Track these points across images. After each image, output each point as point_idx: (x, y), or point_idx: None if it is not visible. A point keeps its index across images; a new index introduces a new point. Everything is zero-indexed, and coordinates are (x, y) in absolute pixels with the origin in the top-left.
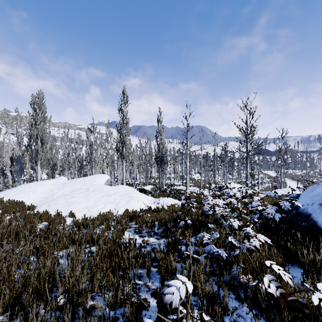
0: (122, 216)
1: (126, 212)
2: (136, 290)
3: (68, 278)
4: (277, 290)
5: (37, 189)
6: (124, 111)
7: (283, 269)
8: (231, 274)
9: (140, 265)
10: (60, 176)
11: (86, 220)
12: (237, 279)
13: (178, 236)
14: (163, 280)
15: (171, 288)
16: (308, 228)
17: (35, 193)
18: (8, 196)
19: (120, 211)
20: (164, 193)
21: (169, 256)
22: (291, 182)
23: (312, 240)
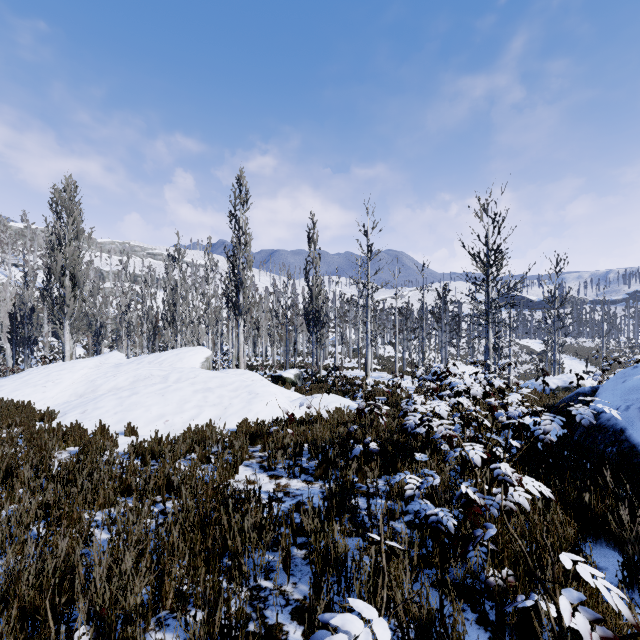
0: (234, 434)
1: (244, 424)
2: (259, 604)
3: (108, 579)
4: (574, 608)
5: (63, 378)
6: (240, 219)
7: (602, 575)
8: (465, 564)
9: (267, 545)
10: (111, 350)
11: (160, 441)
12: (479, 576)
13: (350, 478)
14: (319, 583)
15: (336, 638)
16: (621, 459)
17: (58, 386)
18: (1, 393)
19: (231, 423)
20: (322, 386)
21: (332, 522)
22: (573, 363)
23: (634, 487)
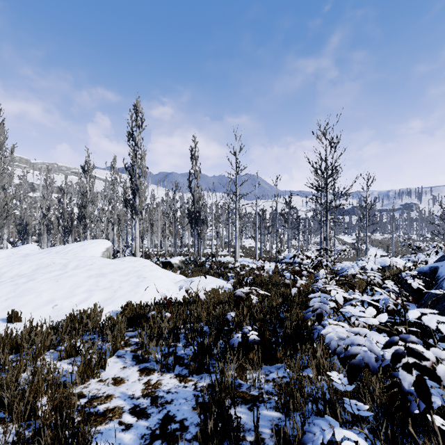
0: (112, 319)
1: (128, 306)
2: None
3: None
4: None
5: None
6: (136, 138)
7: None
8: None
9: None
10: (38, 244)
11: (35, 330)
12: None
13: (229, 382)
14: None
15: None
16: None
17: None
18: None
19: (118, 305)
20: (202, 269)
21: None
22: (371, 250)
23: None
